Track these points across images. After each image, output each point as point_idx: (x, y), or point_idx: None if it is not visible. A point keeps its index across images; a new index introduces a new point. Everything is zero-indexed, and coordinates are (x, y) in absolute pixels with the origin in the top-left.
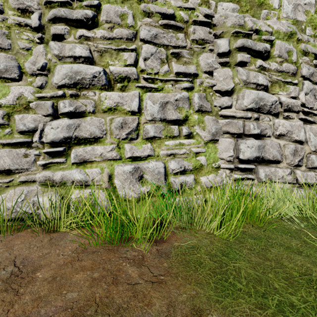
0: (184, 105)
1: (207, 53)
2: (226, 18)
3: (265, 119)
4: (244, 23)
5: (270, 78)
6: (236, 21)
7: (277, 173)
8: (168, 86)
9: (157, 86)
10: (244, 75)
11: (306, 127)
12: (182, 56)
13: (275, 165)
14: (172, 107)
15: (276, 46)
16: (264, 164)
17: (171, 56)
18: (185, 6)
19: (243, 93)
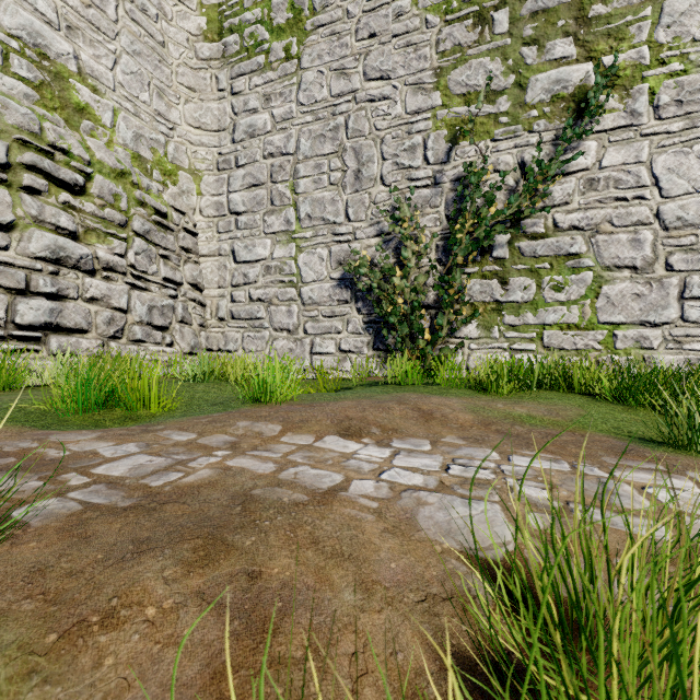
0: None
1: None
2: (5, 107)
3: (70, 275)
4: (43, 130)
5: (83, 222)
6: (24, 123)
7: (80, 344)
8: None
9: None
10: (35, 208)
11: (133, 293)
12: None
13: (82, 335)
14: None
15: (96, 183)
16: (65, 334)
17: None
18: None
19: (31, 234)
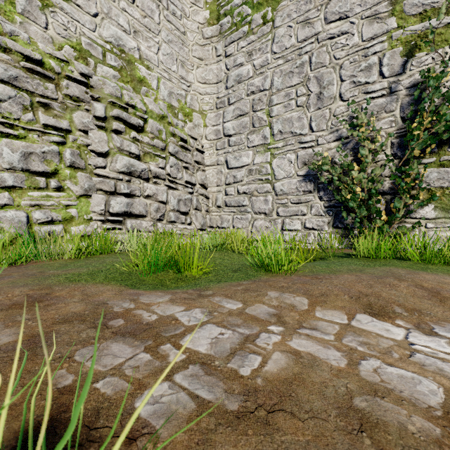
0: (53, 158)
1: (83, 112)
2: (104, 84)
3: (136, 182)
4: (122, 95)
5: (143, 149)
6: (113, 92)
7: (142, 224)
8: (33, 136)
9: (18, 134)
10: (119, 142)
11: (169, 191)
12: (52, 108)
13: (142, 218)
14: (38, 158)
15: (149, 124)
16: (134, 218)
17: (37, 104)
18: (58, 56)
19: (117, 158)
